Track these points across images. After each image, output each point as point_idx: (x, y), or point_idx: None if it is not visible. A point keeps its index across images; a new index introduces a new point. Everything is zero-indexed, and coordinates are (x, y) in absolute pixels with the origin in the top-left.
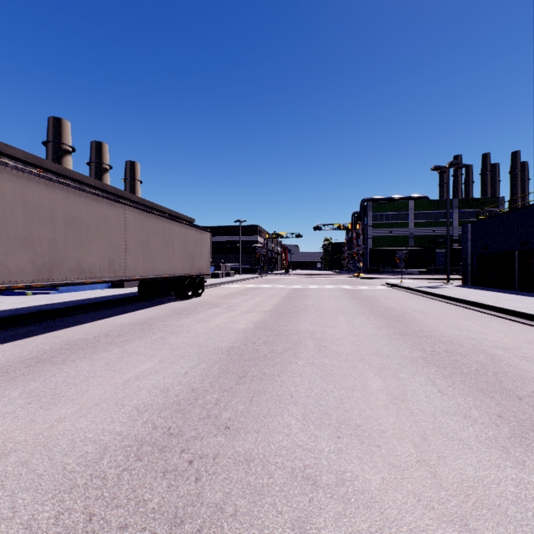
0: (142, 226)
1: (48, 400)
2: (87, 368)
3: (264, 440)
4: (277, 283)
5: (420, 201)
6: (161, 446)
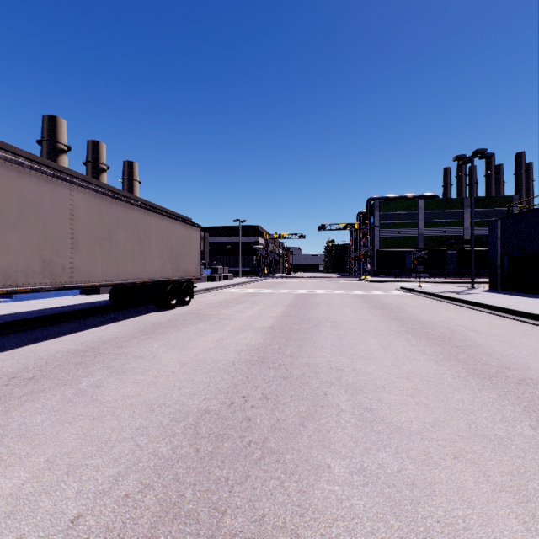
0: (101, 215)
1: None
2: None
3: None
4: (279, 287)
5: (429, 200)
6: None
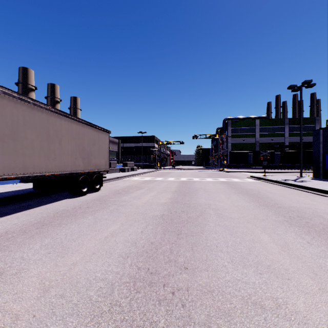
0: (1, 112)
1: None
2: None
3: None
4: (168, 176)
5: (263, 120)
6: None
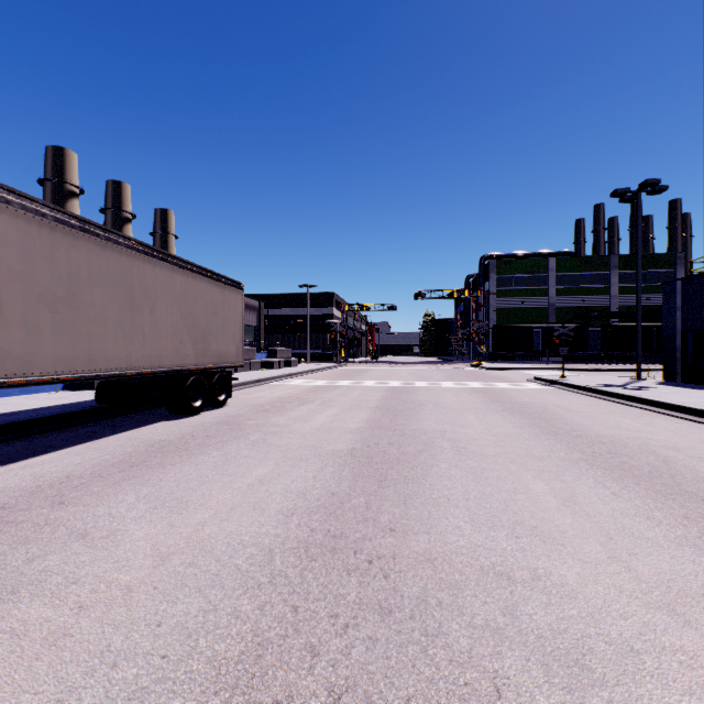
0: (52, 257)
1: None
2: None
3: None
4: (362, 377)
5: (564, 258)
6: None
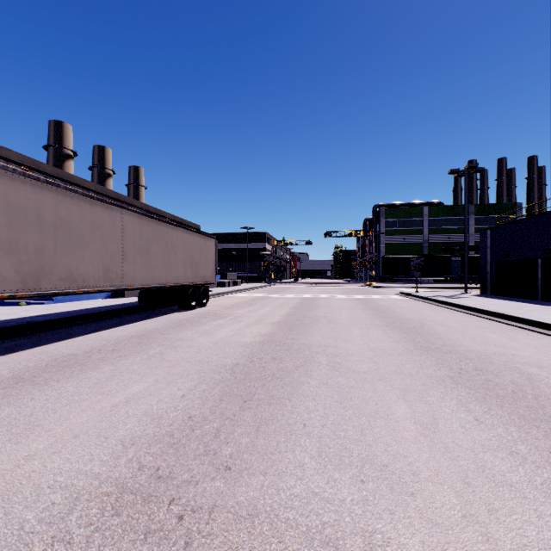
0: (141, 231)
1: (20, 430)
2: (71, 389)
3: (271, 485)
4: (286, 292)
5: (434, 207)
6: (146, 495)
